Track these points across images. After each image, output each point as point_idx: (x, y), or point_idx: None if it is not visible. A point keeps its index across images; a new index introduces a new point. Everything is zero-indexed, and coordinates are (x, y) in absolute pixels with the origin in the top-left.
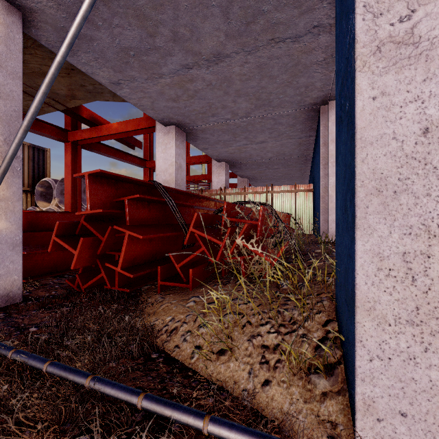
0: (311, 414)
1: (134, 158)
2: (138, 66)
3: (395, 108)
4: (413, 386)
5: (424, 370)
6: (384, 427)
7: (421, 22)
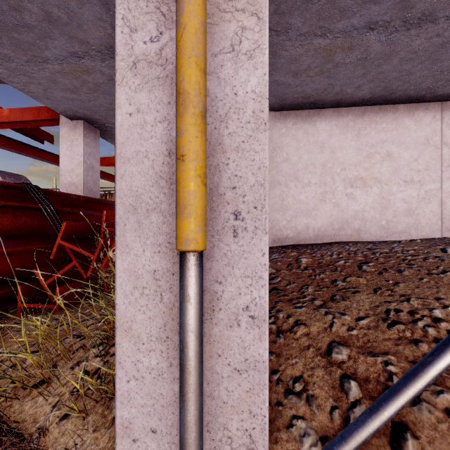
0: (92, 444)
1: (46, 154)
2: (10, 43)
3: (148, 126)
4: (162, 401)
5: (169, 385)
6: (139, 447)
7: (167, 46)
